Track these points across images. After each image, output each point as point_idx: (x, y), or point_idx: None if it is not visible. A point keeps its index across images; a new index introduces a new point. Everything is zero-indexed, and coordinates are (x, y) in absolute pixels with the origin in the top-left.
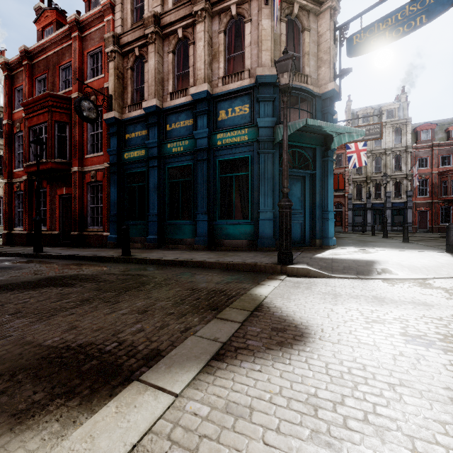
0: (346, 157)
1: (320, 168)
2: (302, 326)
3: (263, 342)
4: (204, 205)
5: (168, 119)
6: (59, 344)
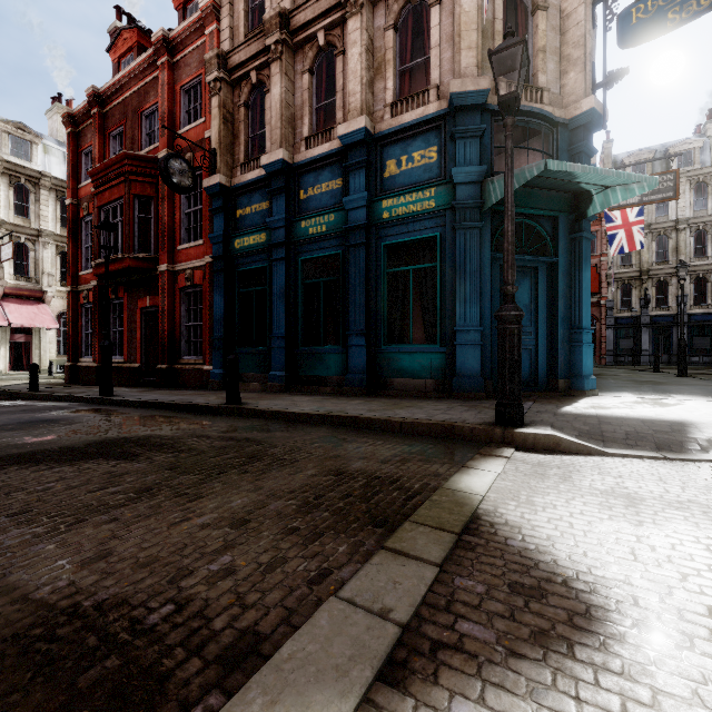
0: (602, 237)
1: (566, 253)
2: (582, 584)
3: (497, 628)
4: (360, 321)
5: (301, 181)
6: (62, 598)
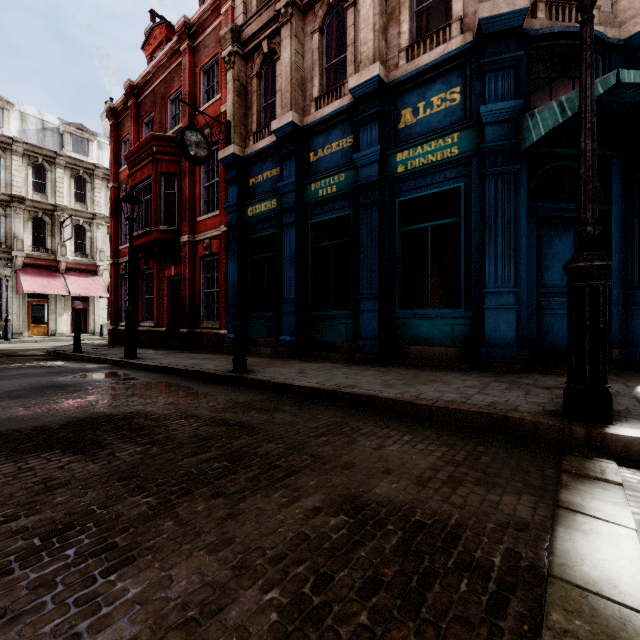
0: None
1: (620, 199)
2: None
3: None
4: (372, 284)
5: (311, 143)
6: None
